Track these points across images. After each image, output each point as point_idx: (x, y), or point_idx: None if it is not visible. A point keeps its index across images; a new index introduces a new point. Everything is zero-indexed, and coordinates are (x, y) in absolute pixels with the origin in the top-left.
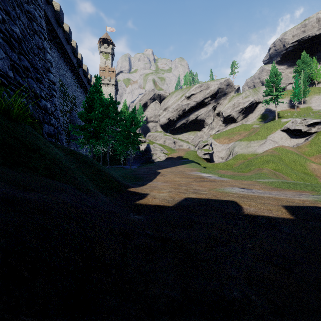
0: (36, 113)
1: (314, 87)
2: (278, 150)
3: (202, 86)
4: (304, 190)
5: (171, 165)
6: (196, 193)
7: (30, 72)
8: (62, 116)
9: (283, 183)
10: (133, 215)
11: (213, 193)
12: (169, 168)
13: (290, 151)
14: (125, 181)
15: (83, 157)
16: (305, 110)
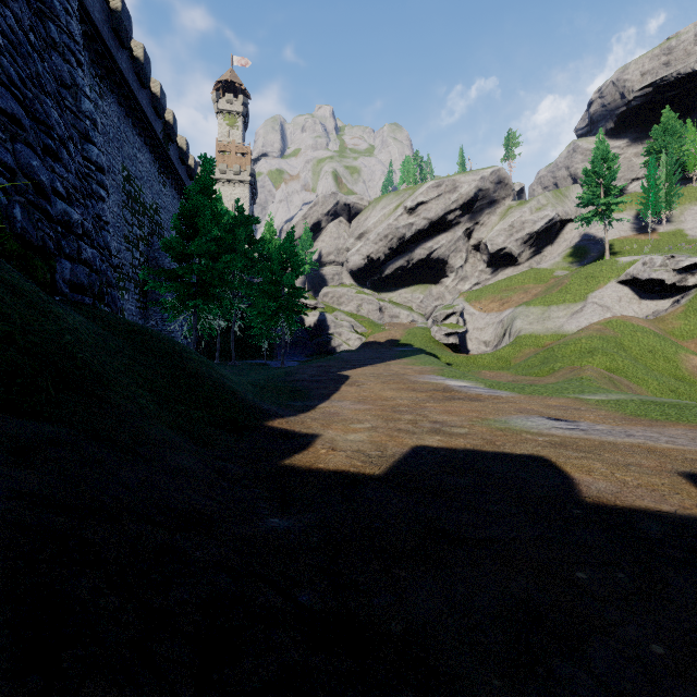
0: (38, 230)
1: (689, 187)
2: (614, 326)
3: (443, 184)
4: None
5: (373, 360)
6: (441, 434)
7: (23, 129)
8: (130, 249)
9: (646, 404)
10: (266, 514)
11: (483, 432)
12: (370, 366)
13: (640, 328)
14: (264, 399)
15: (159, 342)
16: (671, 238)
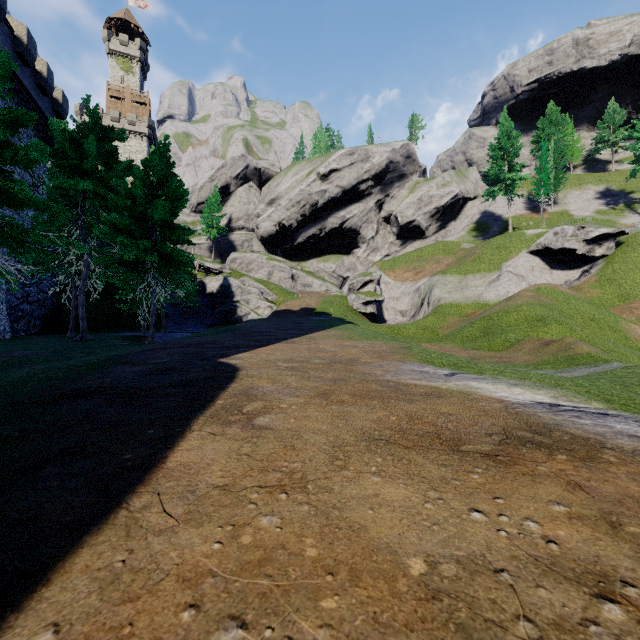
0: None
1: (569, 174)
2: (546, 293)
3: (356, 152)
4: None
5: (288, 332)
6: None
7: None
8: None
9: None
10: None
11: None
12: (284, 342)
13: (571, 296)
14: None
15: None
16: (560, 217)
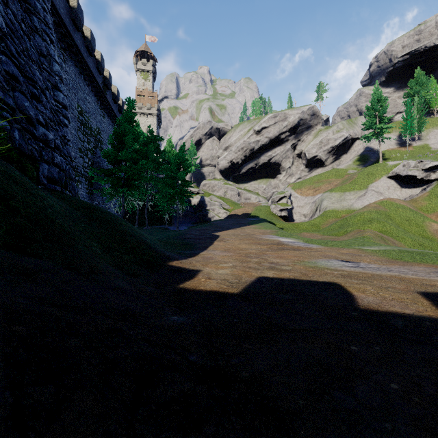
0: (28, 145)
1: (432, 117)
2: (385, 205)
3: (278, 116)
4: None
5: (234, 226)
6: (275, 270)
7: (19, 83)
8: (82, 156)
9: (402, 252)
10: (169, 314)
11: (300, 269)
12: (232, 229)
13: (401, 206)
14: (166, 249)
15: (102, 214)
16: (421, 149)
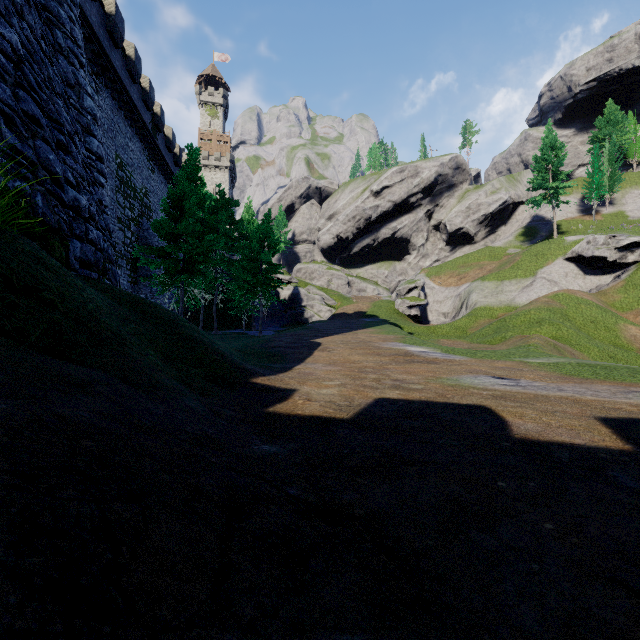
0: (54, 214)
1: (630, 172)
2: (560, 299)
3: (406, 170)
4: (631, 382)
5: (343, 329)
6: (400, 389)
7: (41, 127)
8: (122, 229)
9: (581, 366)
10: (258, 443)
11: (436, 388)
12: (340, 335)
13: (584, 301)
14: (247, 362)
15: (157, 311)
16: (613, 219)
